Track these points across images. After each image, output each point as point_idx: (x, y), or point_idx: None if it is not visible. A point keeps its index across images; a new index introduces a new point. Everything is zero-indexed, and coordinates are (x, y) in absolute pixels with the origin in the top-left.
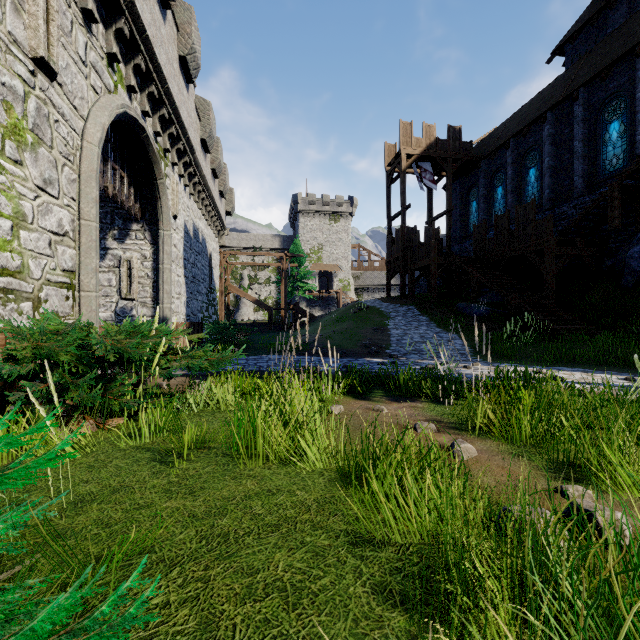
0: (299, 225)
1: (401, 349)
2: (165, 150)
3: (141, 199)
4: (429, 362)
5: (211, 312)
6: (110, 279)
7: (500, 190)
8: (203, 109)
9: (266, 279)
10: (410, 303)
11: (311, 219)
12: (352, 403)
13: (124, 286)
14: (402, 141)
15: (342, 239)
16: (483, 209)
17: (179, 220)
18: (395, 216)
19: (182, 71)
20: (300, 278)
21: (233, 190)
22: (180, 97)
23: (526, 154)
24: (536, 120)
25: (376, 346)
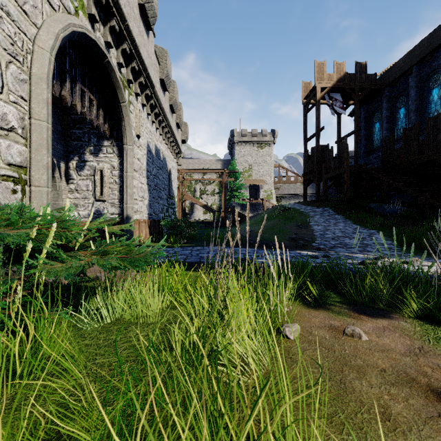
0: (235, 152)
1: (326, 243)
2: (129, 81)
3: (110, 120)
4: (360, 256)
5: (170, 213)
6: (88, 185)
7: (402, 111)
8: (161, 56)
9: (212, 191)
10: (325, 205)
11: (244, 147)
12: (306, 315)
13: (98, 190)
14: (317, 77)
15: (266, 161)
16: (386, 128)
17: (142, 140)
18: (310, 137)
19: (142, 19)
20: (236, 189)
21: (187, 124)
22: (140, 39)
23: (429, 77)
24: (440, 46)
25: (302, 240)
